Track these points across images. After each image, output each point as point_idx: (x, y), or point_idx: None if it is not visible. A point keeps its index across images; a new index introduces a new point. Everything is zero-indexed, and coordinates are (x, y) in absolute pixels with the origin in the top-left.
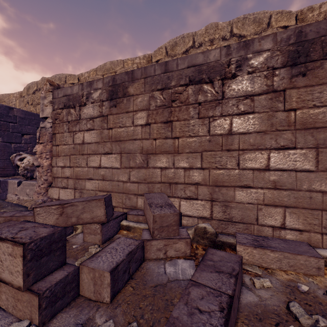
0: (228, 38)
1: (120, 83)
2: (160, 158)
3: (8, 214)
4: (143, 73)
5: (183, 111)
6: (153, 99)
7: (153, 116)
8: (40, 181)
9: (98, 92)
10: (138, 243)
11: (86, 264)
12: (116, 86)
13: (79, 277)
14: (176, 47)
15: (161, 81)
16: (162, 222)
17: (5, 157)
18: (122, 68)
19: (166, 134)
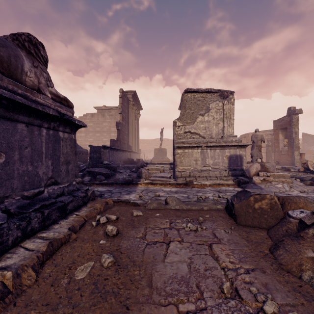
0: None
1: None
2: None
3: None
4: None
5: None
6: None
7: None
8: None
9: None
10: None
11: None
12: None
13: None
14: None
15: None
16: None
17: None
18: None
19: None
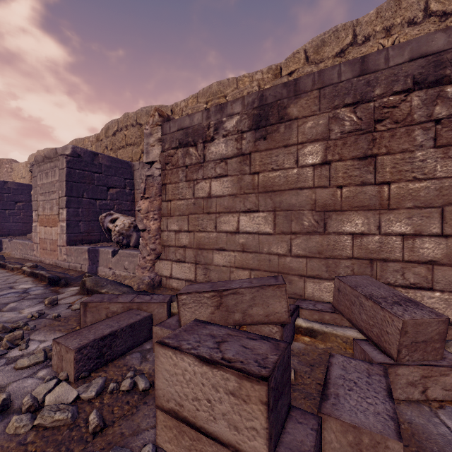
0: (420, 21)
1: (273, 102)
2: (350, 218)
3: (125, 299)
4: (317, 82)
5: (400, 136)
6: (336, 121)
7: (336, 149)
8: (145, 250)
9: (234, 119)
10: (381, 371)
11: (332, 413)
12: (265, 107)
13: (321, 436)
14: (324, 48)
15: (352, 90)
16: (417, 334)
17: (89, 217)
18: (236, 89)
19: (363, 177)
